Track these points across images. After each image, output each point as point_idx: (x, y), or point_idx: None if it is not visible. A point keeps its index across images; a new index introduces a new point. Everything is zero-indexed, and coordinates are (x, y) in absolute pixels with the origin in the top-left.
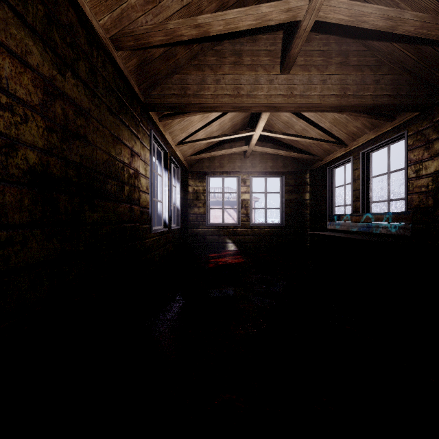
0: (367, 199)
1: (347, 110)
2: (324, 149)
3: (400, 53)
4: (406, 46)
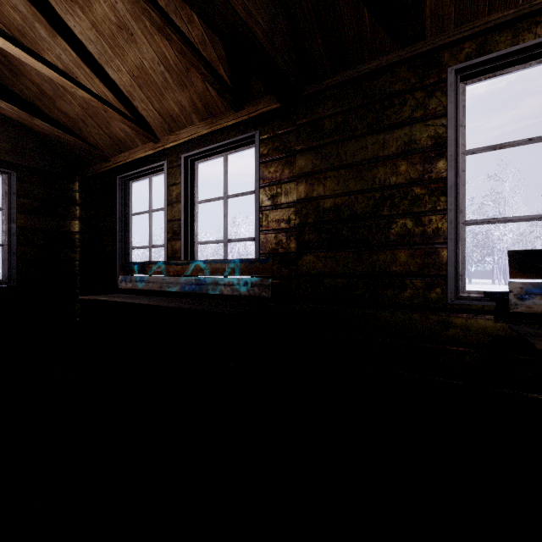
0: (192, 237)
1: (197, 2)
2: (113, 138)
3: None
4: None
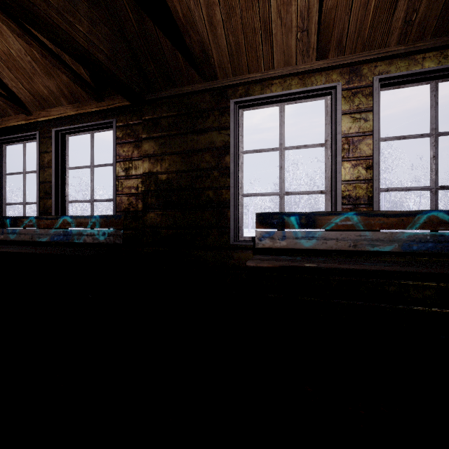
0: (63, 196)
1: (44, 31)
2: None
3: (122, 5)
4: (130, 1)
